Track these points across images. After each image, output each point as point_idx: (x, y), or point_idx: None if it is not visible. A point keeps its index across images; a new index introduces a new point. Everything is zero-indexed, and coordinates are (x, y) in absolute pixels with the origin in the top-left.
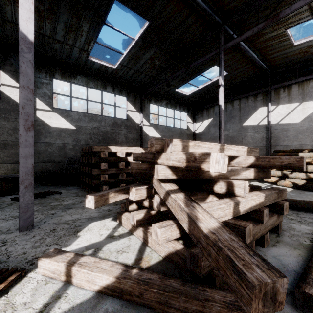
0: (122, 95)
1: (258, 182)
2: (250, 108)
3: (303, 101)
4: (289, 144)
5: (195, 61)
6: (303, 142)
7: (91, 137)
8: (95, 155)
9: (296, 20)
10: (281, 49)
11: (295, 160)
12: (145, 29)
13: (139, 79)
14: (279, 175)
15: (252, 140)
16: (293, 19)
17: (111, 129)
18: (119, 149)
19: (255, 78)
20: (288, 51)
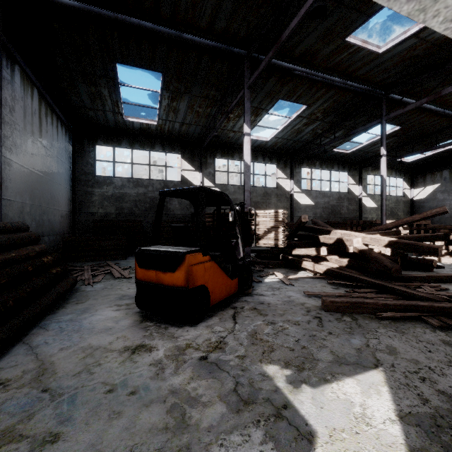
0: (345, 171)
1: None
2: None
3: None
4: None
5: (437, 145)
6: None
7: (323, 210)
8: (371, 226)
9: None
10: None
11: None
12: (395, 130)
13: (364, 156)
14: None
15: None
16: None
17: (336, 202)
18: (387, 222)
19: None
20: None
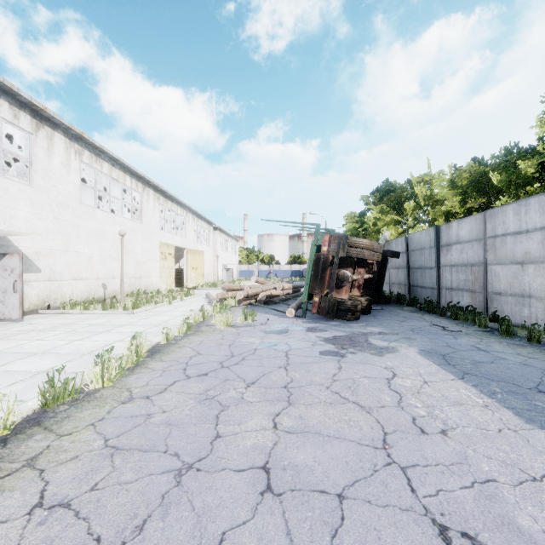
0: None
1: None
2: None
3: None
4: None
5: None
6: None
7: None
8: None
9: None
10: None
11: None
12: None
13: None
14: None
15: None
16: None
17: None
18: None
19: None
20: None
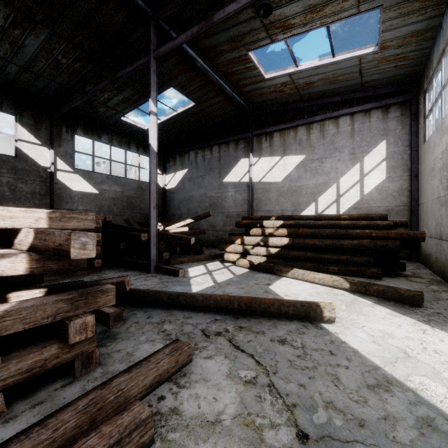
0: (4, 110)
1: (221, 261)
2: (231, 158)
3: (284, 155)
4: (271, 208)
5: (122, 70)
6: (284, 207)
7: None
8: None
9: (255, 40)
10: (253, 80)
11: (65, 237)
12: None
13: (39, 87)
14: (240, 251)
15: (233, 202)
16: (250, 37)
17: None
18: None
19: (236, 117)
20: (262, 85)
